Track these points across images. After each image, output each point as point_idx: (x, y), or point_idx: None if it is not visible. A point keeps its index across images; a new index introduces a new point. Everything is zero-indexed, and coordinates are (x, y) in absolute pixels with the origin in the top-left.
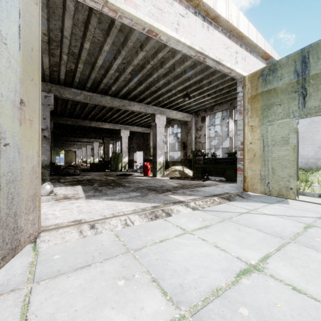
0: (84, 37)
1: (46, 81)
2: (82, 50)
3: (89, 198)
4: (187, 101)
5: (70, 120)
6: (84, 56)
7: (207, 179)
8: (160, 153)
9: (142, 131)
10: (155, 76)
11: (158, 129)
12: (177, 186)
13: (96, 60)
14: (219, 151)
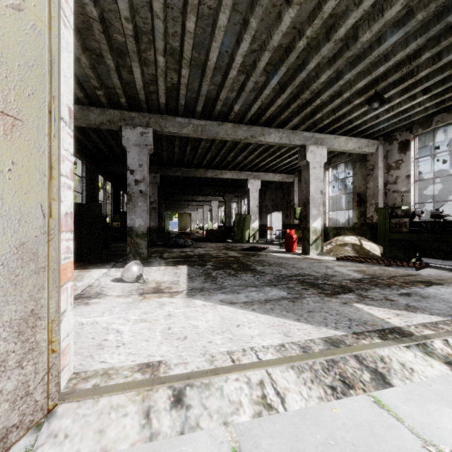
0: (184, 8)
1: (144, 112)
2: (183, 39)
3: (192, 294)
4: (373, 113)
5: (180, 170)
6: (188, 51)
7: (425, 266)
8: (316, 213)
9: (280, 179)
10: (312, 65)
11: (311, 171)
12: (361, 279)
13: (207, 56)
14: (428, 209)
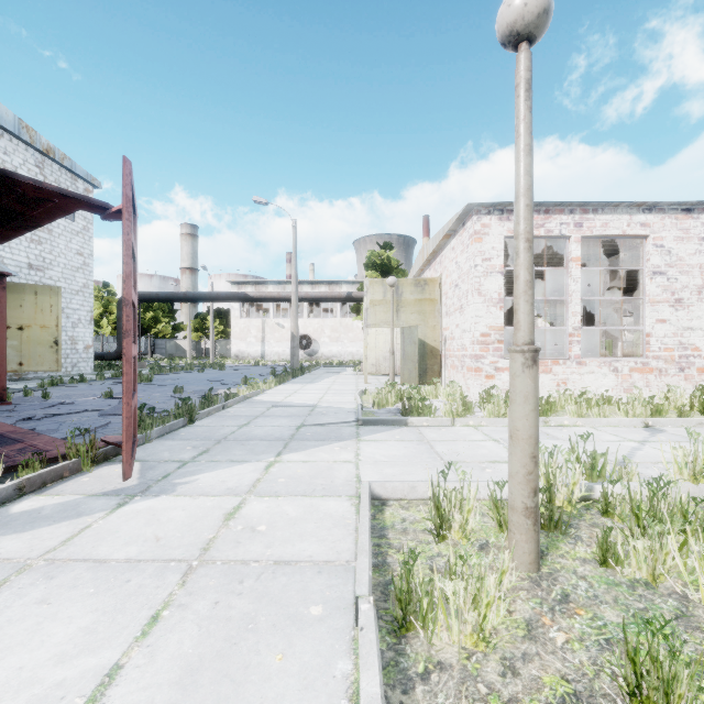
0: None
1: None
2: None
3: None
4: None
5: None
6: None
7: None
8: None
9: None
10: None
11: (596, 301)
12: None
13: None
14: None
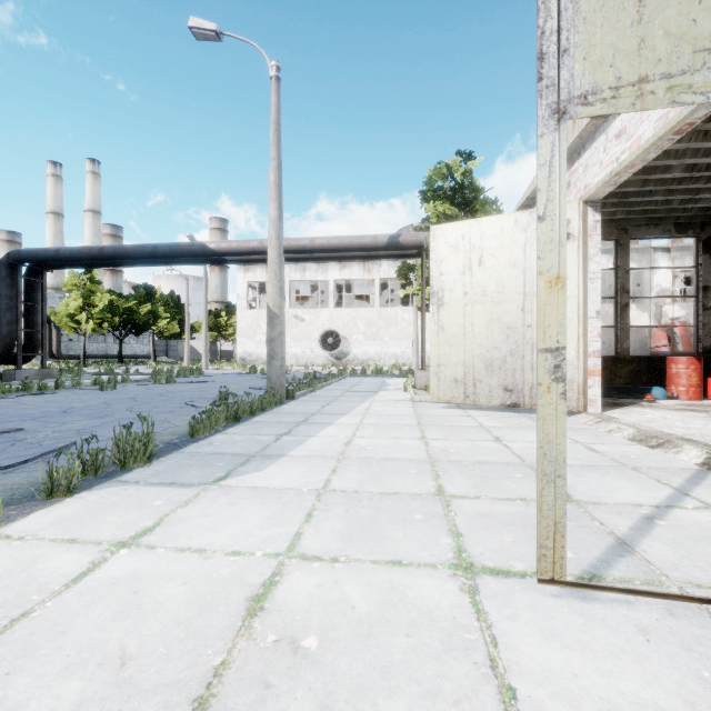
0: None
1: None
2: None
3: None
4: None
5: None
6: None
7: None
8: None
9: None
10: None
11: None
12: None
13: None
14: None
